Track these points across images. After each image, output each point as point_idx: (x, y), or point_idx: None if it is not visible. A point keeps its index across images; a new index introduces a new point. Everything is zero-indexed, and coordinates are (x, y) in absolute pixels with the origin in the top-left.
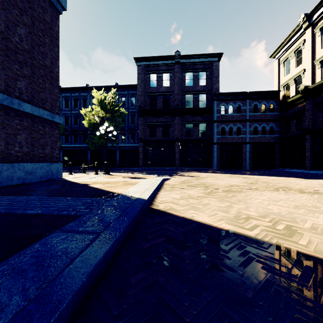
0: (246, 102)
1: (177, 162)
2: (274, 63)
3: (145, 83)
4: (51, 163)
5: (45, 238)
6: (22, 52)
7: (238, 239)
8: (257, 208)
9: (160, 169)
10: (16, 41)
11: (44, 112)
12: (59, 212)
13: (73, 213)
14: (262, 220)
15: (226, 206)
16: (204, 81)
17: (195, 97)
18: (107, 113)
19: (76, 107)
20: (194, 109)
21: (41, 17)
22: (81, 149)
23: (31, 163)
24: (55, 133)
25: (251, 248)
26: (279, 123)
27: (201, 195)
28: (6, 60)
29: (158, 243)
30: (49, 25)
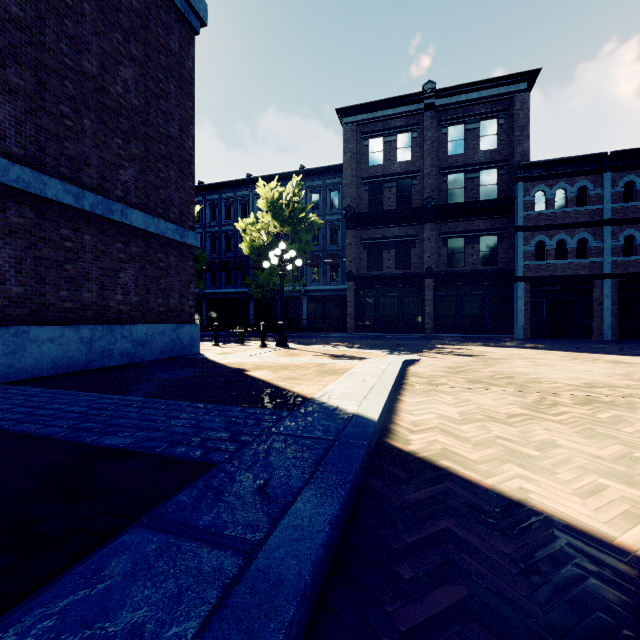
0: (602, 179)
1: (429, 323)
2: None
3: (358, 158)
4: (180, 325)
5: (104, 550)
6: (129, 113)
7: None
8: None
9: (392, 337)
10: (119, 92)
11: (167, 226)
12: (168, 446)
13: (199, 453)
14: None
15: (616, 456)
16: (492, 139)
17: (470, 177)
18: (285, 226)
19: (230, 219)
20: (467, 204)
21: (161, 44)
22: (238, 297)
23: (144, 325)
24: (187, 266)
25: None
26: None
27: (517, 412)
28: (101, 130)
29: (443, 610)
30: (176, 59)
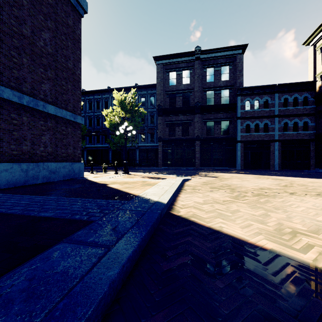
0: (274, 96)
1: (198, 162)
2: (309, 50)
3: (164, 81)
4: (73, 163)
5: (49, 250)
6: (47, 56)
7: (289, 266)
8: (302, 219)
9: (180, 169)
10: (41, 45)
11: (67, 113)
12: (72, 215)
13: (86, 217)
14: (315, 237)
15: (261, 214)
16: (227, 75)
17: (217, 93)
18: (127, 114)
19: (99, 109)
20: (215, 106)
21: (64, 22)
22: (103, 149)
23: (55, 163)
24: (77, 133)
25: (313, 282)
26: (315, 117)
27: (228, 199)
28: (32, 64)
29: (181, 263)
30: (71, 29)
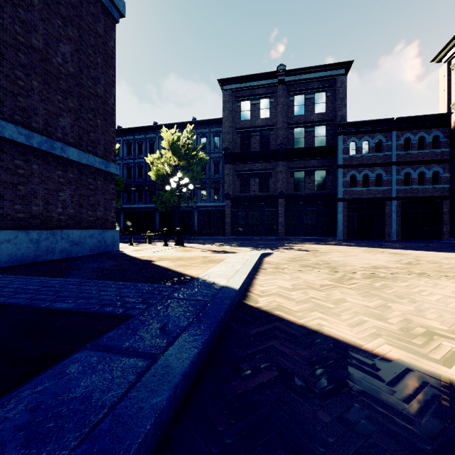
0: (391, 135)
1: (281, 229)
2: (440, 69)
3: (233, 114)
4: (105, 230)
5: (64, 362)
6: (67, 78)
7: (427, 387)
8: (439, 313)
9: (256, 238)
10: (59, 62)
11: (95, 159)
12: (100, 307)
13: (121, 310)
14: None
15: (377, 305)
16: (323, 106)
17: (308, 131)
18: (181, 160)
19: (141, 154)
20: (306, 149)
21: (91, 29)
22: (147, 210)
23: (78, 230)
24: (110, 188)
25: None
26: (450, 165)
27: (327, 283)
28: (46, 89)
29: (263, 382)
30: (102, 39)
